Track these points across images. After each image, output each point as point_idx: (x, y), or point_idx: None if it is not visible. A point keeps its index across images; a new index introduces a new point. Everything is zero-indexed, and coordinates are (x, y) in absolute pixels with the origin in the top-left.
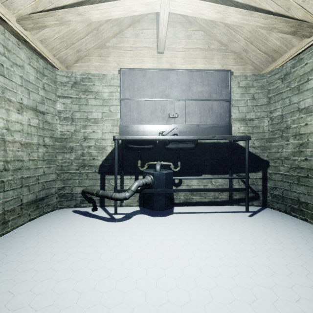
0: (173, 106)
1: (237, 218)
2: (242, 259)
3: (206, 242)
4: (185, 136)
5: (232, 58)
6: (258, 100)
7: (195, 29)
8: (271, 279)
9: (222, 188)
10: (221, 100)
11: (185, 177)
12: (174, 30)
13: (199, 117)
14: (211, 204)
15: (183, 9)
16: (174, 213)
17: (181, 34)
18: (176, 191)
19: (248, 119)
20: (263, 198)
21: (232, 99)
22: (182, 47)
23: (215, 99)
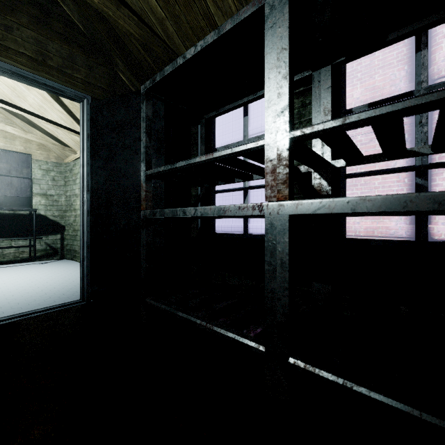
0: None
1: (26, 266)
2: None
3: None
4: None
5: (36, 144)
6: (58, 182)
7: None
8: (8, 279)
9: (11, 246)
10: (22, 177)
11: None
12: None
13: None
14: (11, 263)
15: None
16: None
17: None
18: None
19: (49, 195)
20: (62, 253)
21: (34, 178)
22: None
23: (15, 176)
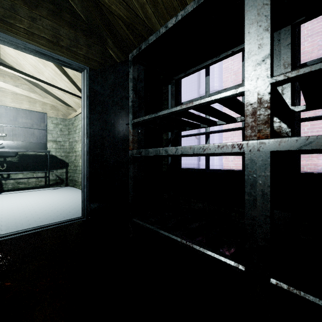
0: (2, 129)
1: (43, 191)
2: (26, 199)
3: (13, 198)
4: (7, 149)
5: (49, 106)
6: (64, 132)
7: (22, 83)
8: (32, 200)
9: (33, 177)
10: (40, 129)
11: (9, 173)
12: (4, 79)
13: (24, 137)
14: (33, 188)
15: (2, 86)
16: (0, 194)
17: (10, 83)
18: (0, 180)
19: (58, 141)
20: (66, 182)
21: (48, 129)
22: (11, 91)
23: (36, 128)
